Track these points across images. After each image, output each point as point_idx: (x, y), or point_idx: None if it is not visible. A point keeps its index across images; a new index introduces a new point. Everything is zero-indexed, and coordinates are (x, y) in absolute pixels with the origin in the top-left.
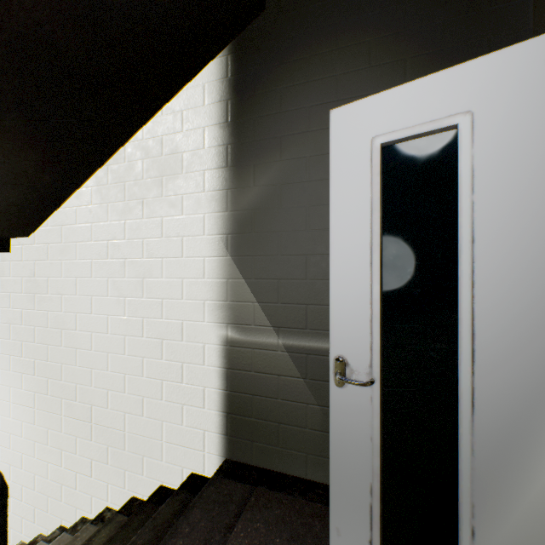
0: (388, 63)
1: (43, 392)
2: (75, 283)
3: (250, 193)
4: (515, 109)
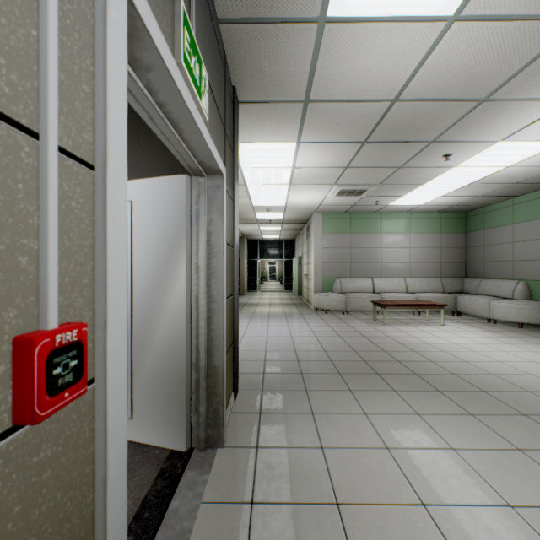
0: (150, 149)
1: None
2: None
3: None
4: (144, 204)
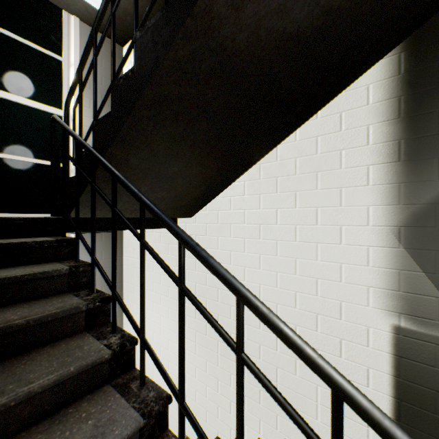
0: None
1: (202, 332)
2: (229, 255)
3: (433, 187)
4: None
